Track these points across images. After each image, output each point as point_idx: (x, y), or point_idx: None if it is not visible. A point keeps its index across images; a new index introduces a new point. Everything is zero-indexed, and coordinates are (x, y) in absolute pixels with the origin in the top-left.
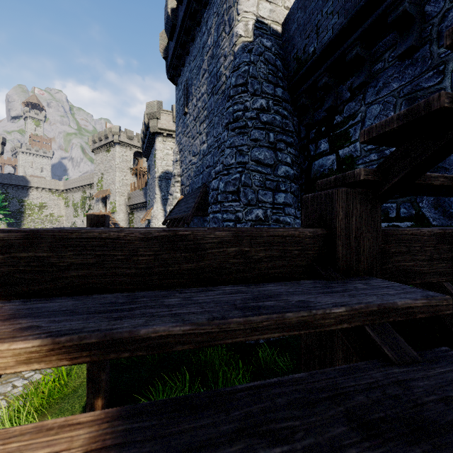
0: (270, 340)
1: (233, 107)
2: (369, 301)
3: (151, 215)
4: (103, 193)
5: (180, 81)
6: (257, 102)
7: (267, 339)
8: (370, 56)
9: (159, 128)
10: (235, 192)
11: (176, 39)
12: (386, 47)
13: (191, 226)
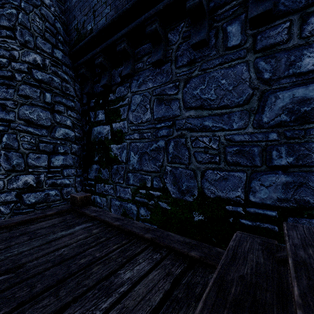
0: None
1: None
2: None
3: None
4: None
5: None
6: (30, 55)
7: None
8: (134, 55)
9: None
10: None
11: None
12: (145, 52)
13: None
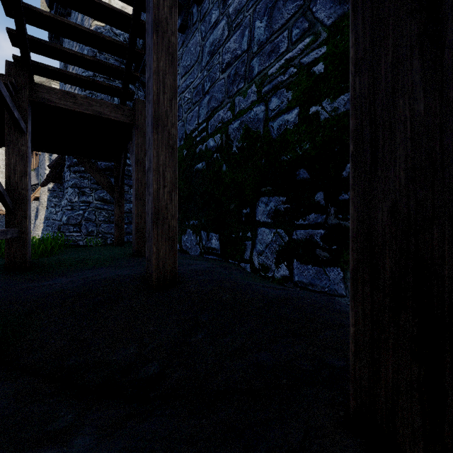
0: (108, 243)
1: (85, 73)
2: None
3: (40, 192)
4: None
5: None
6: None
7: (106, 242)
8: None
9: None
10: None
11: (55, 10)
12: None
13: None
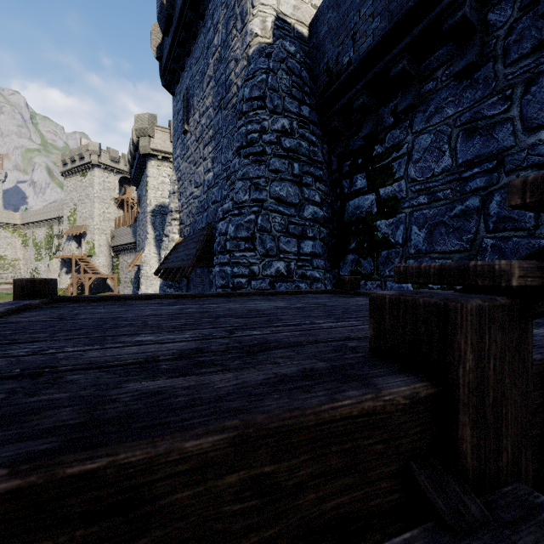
0: None
1: (247, 126)
2: None
3: (142, 260)
4: (77, 230)
5: (179, 89)
6: (278, 122)
7: None
8: (419, 73)
9: (152, 149)
10: (249, 238)
11: (173, 35)
12: (439, 62)
13: (193, 277)
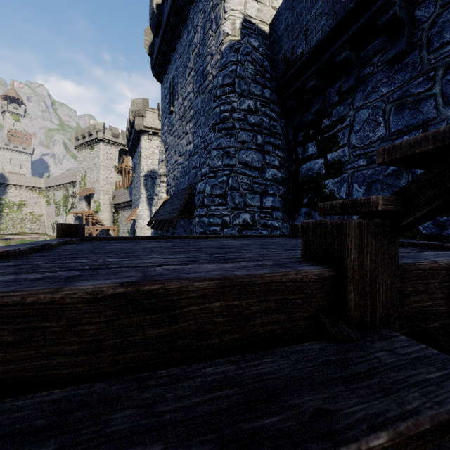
0: None
1: (220, 107)
2: (413, 407)
3: (137, 215)
4: (87, 191)
5: (166, 78)
6: (245, 103)
7: None
8: (359, 60)
9: (145, 126)
10: (222, 195)
11: (162, 36)
12: (375, 51)
13: (177, 227)
